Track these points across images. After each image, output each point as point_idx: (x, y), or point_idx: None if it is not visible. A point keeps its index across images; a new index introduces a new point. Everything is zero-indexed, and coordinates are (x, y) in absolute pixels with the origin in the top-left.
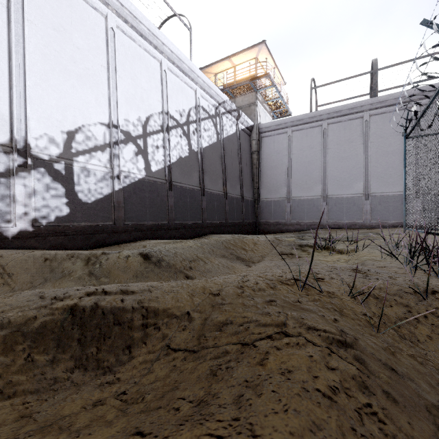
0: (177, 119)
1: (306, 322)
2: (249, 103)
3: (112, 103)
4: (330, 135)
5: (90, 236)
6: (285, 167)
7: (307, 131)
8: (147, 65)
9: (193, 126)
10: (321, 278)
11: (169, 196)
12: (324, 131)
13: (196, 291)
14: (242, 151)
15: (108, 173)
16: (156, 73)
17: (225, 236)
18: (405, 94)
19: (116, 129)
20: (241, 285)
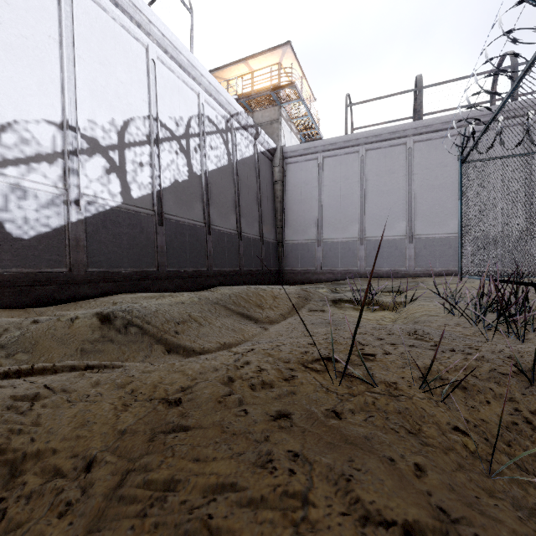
0: (171, 128)
1: (357, 497)
2: (270, 119)
3: (68, 93)
4: (369, 164)
5: (27, 289)
6: (315, 202)
7: (341, 158)
8: (126, 48)
9: (195, 141)
10: (370, 354)
11: (159, 233)
12: (362, 158)
13: (137, 394)
14: (262, 179)
15: (59, 195)
16: (140, 61)
17: (238, 288)
18: (467, 99)
19: (75, 133)
20: (229, 377)
